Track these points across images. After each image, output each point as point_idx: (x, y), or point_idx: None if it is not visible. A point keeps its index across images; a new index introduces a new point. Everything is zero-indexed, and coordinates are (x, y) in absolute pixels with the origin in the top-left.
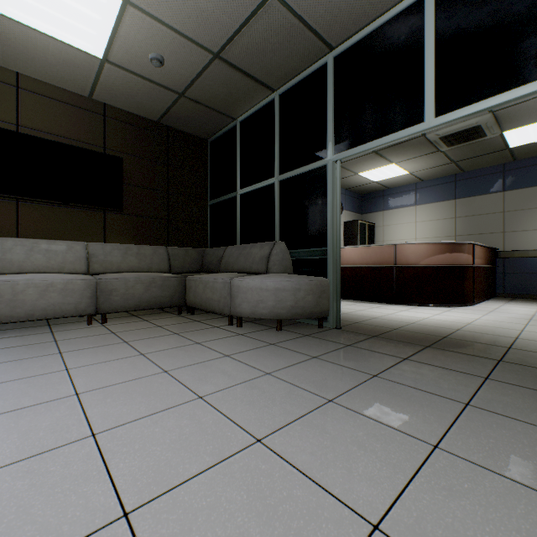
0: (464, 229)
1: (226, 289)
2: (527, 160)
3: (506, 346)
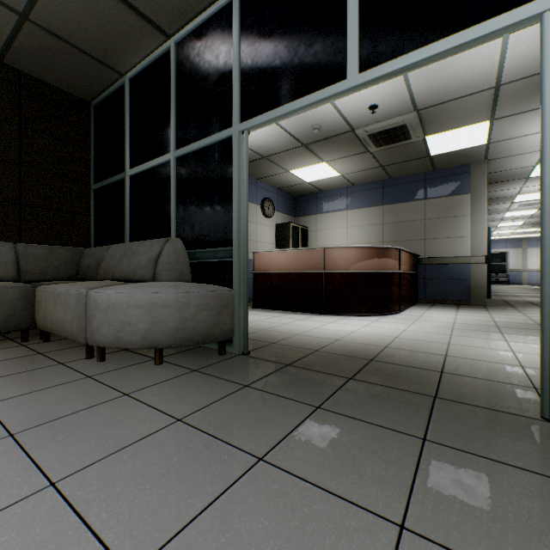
0: (391, 235)
1: (81, 306)
2: (444, 170)
3: (438, 369)
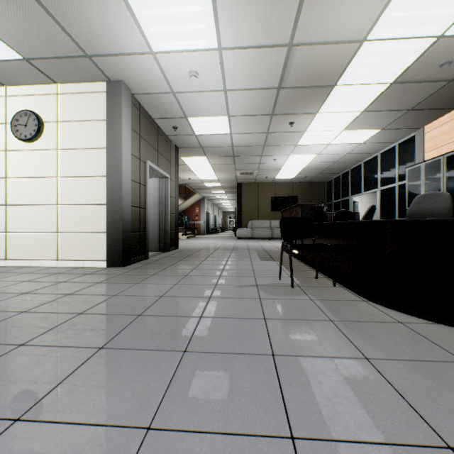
0: None
1: None
2: None
3: None
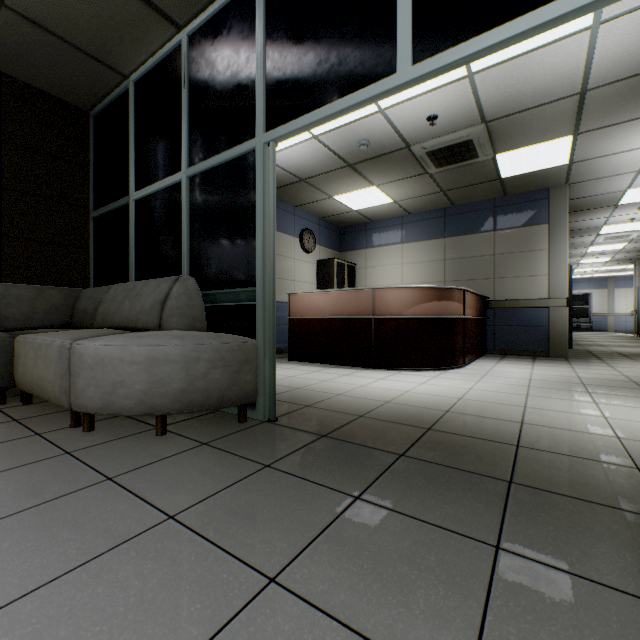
0: (454, 274)
1: (64, 361)
2: (517, 196)
3: (513, 441)
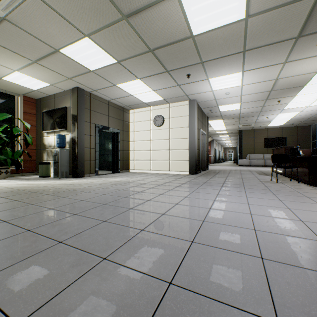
0: None
1: None
2: None
3: None
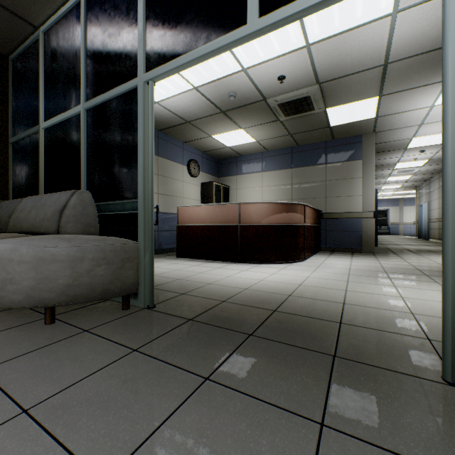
0: (298, 194)
1: None
2: (341, 140)
3: (337, 319)
